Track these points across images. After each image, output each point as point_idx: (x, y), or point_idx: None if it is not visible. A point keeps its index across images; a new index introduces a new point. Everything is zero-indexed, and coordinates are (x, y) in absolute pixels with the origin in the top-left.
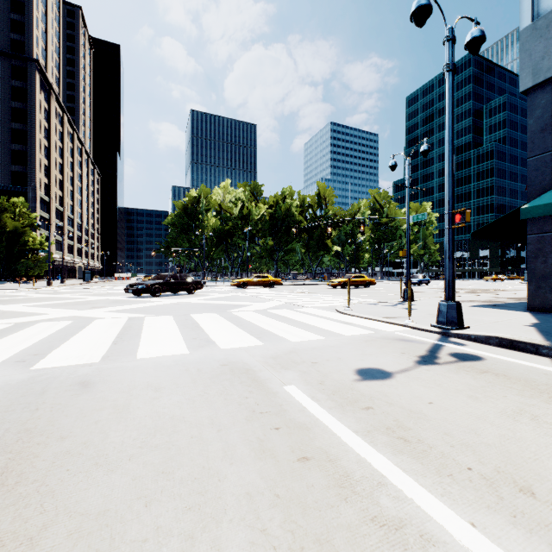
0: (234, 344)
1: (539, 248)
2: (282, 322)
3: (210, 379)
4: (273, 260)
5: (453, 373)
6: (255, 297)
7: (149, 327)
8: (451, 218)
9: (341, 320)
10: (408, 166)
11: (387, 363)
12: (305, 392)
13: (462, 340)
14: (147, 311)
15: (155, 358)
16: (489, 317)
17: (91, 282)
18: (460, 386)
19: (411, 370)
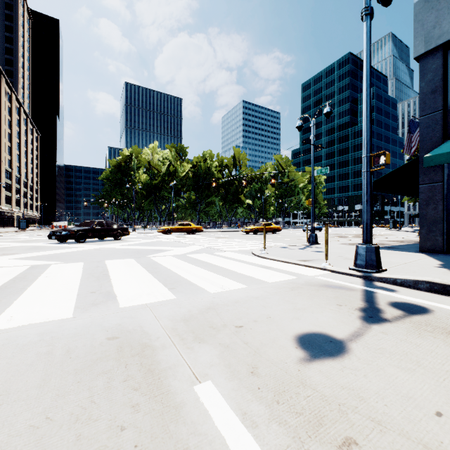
0: (139, 299)
1: (430, 196)
2: (201, 267)
3: (77, 373)
4: (196, 210)
5: (418, 338)
6: (178, 243)
7: (46, 277)
8: (369, 161)
9: (259, 264)
10: (313, 127)
11: (330, 323)
12: (230, 401)
13: (388, 284)
14: (59, 258)
15: (15, 329)
16: (395, 259)
17: (27, 230)
18: (447, 365)
19: (365, 334)
